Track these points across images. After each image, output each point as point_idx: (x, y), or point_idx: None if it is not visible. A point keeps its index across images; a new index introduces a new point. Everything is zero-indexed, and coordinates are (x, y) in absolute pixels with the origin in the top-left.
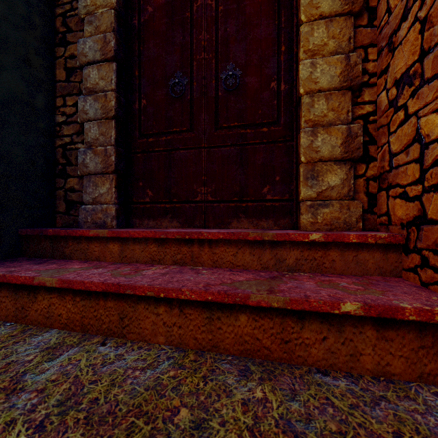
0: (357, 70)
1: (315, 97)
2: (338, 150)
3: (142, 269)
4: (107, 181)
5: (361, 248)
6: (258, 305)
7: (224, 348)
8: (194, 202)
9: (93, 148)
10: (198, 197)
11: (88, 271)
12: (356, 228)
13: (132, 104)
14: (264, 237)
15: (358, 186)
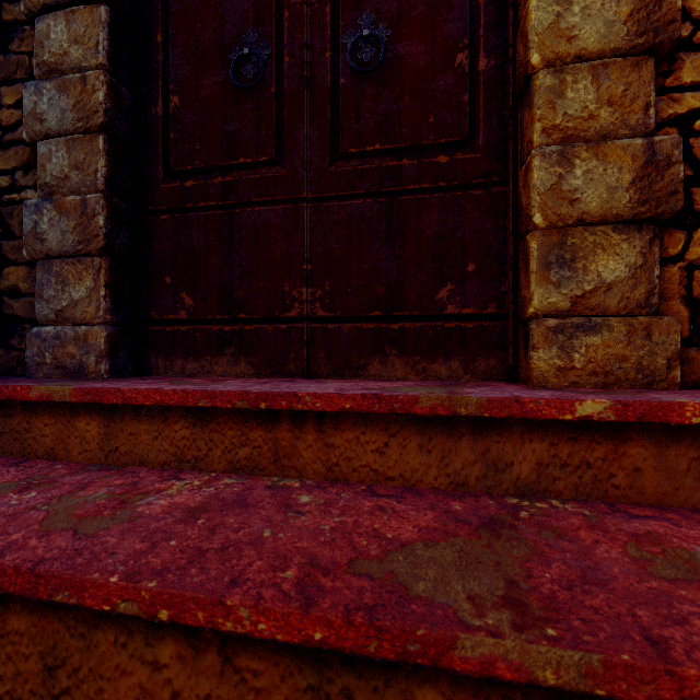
0: (671, 7)
1: (567, 73)
2: (624, 198)
3: (141, 493)
4: (88, 273)
5: None
6: (485, 674)
7: None
8: (284, 321)
9: (56, 199)
10: (294, 309)
11: None
12: (666, 383)
13: (149, 105)
14: (457, 407)
15: (668, 283)
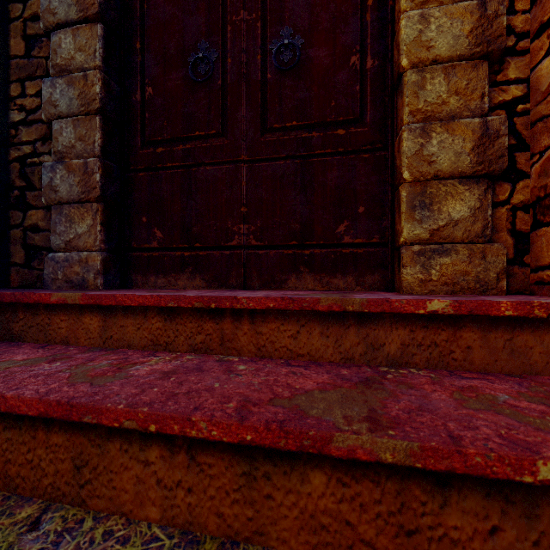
0: (499, 26)
1: (426, 72)
2: (466, 160)
3: (131, 364)
4: (89, 214)
5: (518, 326)
6: (350, 457)
7: (277, 537)
8: (227, 249)
9: (66, 162)
10: (235, 240)
11: (32, 368)
12: (496, 290)
13: (131, 94)
14: (346, 305)
15: (498, 220)
